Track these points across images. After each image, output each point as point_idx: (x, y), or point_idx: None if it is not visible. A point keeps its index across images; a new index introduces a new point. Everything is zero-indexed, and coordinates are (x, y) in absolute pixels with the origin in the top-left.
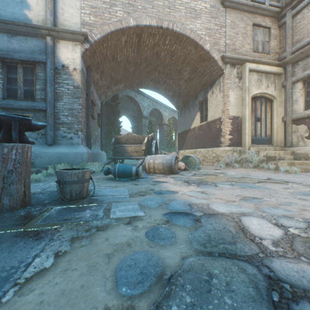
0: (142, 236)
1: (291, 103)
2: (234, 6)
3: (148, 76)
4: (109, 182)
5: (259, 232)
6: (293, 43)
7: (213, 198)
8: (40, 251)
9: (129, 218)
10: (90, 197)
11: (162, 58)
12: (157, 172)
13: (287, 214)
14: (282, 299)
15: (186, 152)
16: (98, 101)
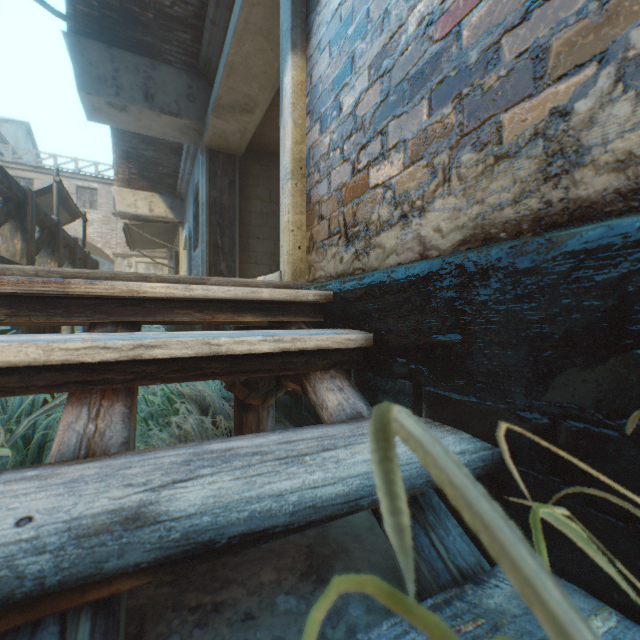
0: None
1: None
2: None
3: None
4: None
5: None
6: None
7: None
8: None
9: None
10: None
11: None
12: None
13: None
14: None
15: None
16: None
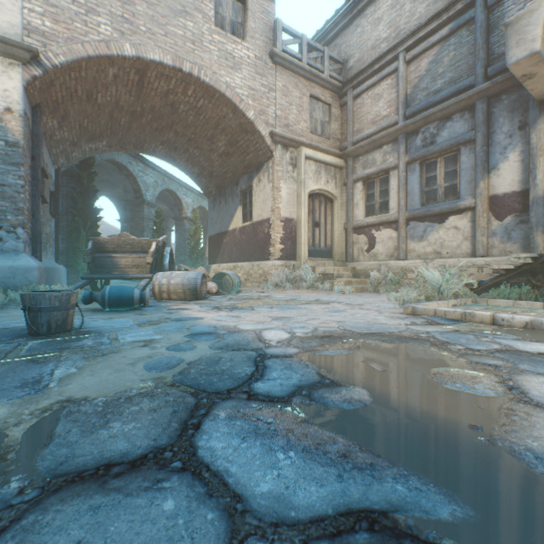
0: (163, 351)
1: (353, 207)
2: (287, 65)
3: (156, 136)
4: (96, 314)
5: (272, 337)
6: (355, 132)
7: (244, 321)
8: (56, 367)
9: (143, 342)
10: (78, 329)
11: (181, 114)
12: (174, 298)
13: (305, 326)
14: (262, 359)
15: (222, 267)
16: (51, 168)
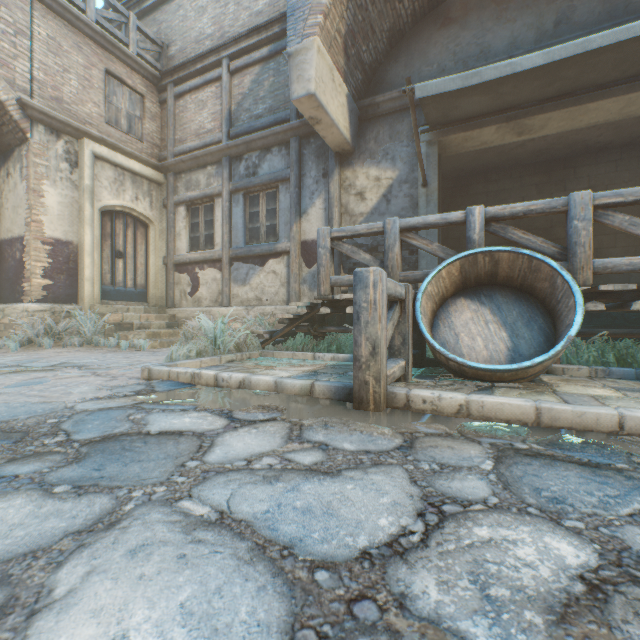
0: None
1: (175, 237)
2: (58, 8)
3: None
4: None
5: None
6: (177, 141)
7: None
8: None
9: None
10: None
11: None
12: None
13: None
14: None
15: None
16: None
